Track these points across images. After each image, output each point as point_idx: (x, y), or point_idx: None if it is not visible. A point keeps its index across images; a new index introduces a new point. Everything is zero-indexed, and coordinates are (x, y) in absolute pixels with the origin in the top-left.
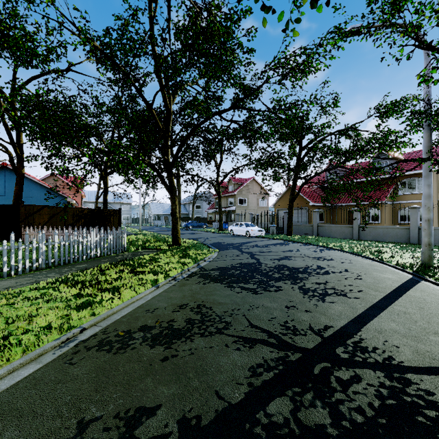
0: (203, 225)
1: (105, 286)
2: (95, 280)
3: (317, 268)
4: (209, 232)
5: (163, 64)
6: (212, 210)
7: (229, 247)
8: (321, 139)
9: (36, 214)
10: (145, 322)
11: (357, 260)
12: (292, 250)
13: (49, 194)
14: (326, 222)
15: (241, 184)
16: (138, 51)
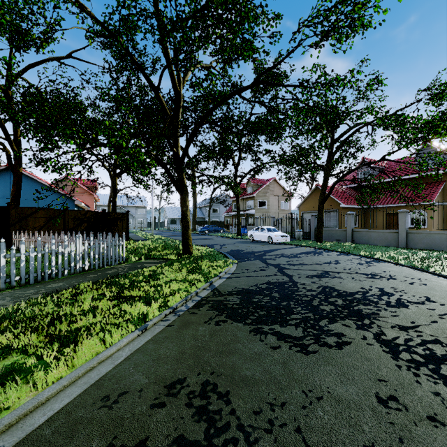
0: (220, 229)
1: (62, 328)
2: (55, 315)
3: (381, 294)
4: (226, 238)
5: (167, 27)
6: (230, 213)
7: (250, 257)
8: (358, 129)
9: (30, 217)
10: (83, 446)
11: (428, 279)
12: (330, 262)
13: (56, 196)
14: (364, 227)
15: (260, 185)
16: (132, 2)
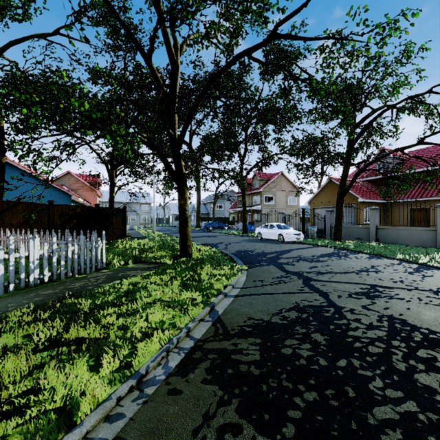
0: (224, 226)
1: None
2: None
3: None
4: (231, 235)
5: None
6: (235, 209)
7: (262, 261)
8: (384, 110)
9: (7, 212)
10: None
11: None
12: (367, 270)
13: (51, 191)
14: (391, 223)
15: (267, 179)
16: None
